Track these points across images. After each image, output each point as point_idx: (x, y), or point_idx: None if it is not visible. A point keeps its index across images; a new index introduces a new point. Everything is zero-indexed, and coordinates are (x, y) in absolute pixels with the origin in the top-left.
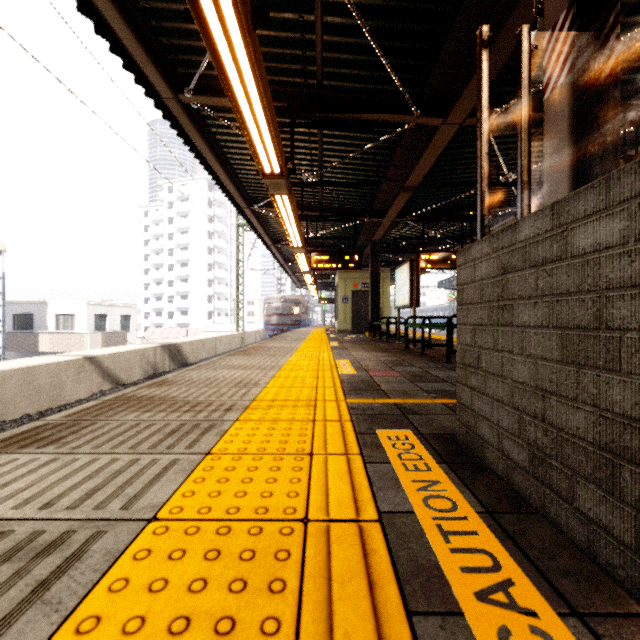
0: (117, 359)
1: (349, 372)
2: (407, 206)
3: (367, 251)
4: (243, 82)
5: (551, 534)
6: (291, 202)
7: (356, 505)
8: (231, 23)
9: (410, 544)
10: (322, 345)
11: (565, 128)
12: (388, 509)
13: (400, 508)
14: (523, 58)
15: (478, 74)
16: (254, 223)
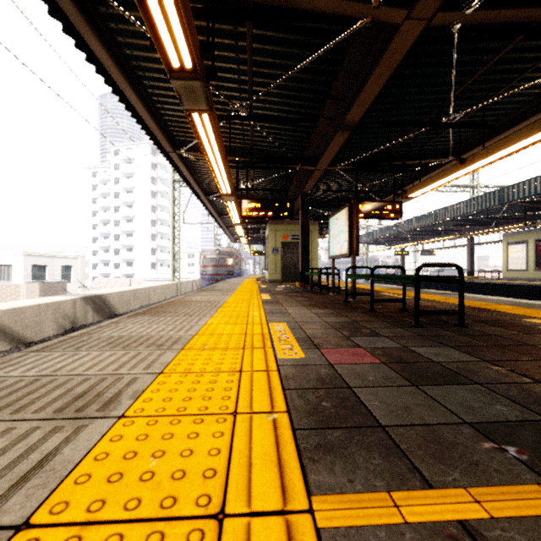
0: (19, 315)
1: (292, 352)
2: (339, 155)
3: (296, 204)
4: None
5: None
6: (214, 125)
7: None
8: None
9: None
10: (252, 298)
11: None
12: None
13: None
14: None
15: None
16: (183, 171)
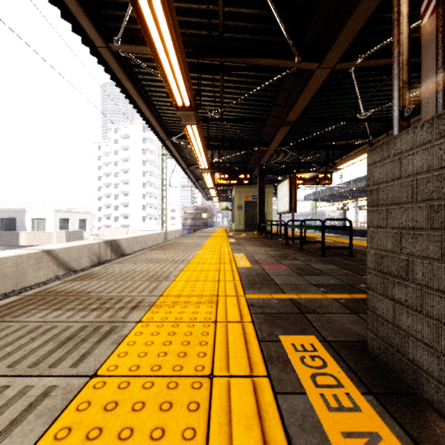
0: (69, 252)
1: (245, 265)
2: (286, 138)
3: (255, 172)
4: (155, 18)
5: None
6: (199, 131)
7: None
8: None
9: None
10: (223, 241)
11: None
12: None
13: None
14: None
15: None
16: (173, 151)
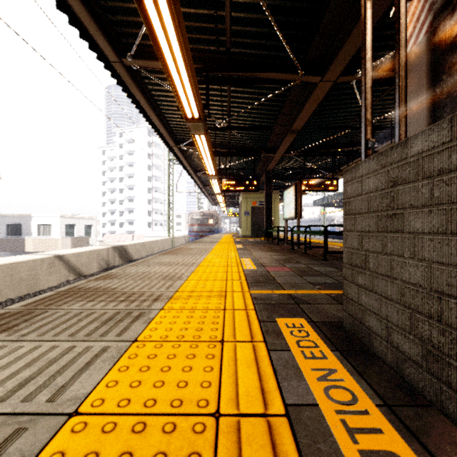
0: (79, 257)
1: (251, 268)
2: (292, 145)
3: (263, 178)
4: (169, 44)
5: (452, 432)
6: (207, 140)
7: (264, 396)
8: None
9: (319, 445)
10: (230, 247)
11: (424, 75)
12: (293, 401)
13: (304, 400)
14: (401, 7)
15: (363, 21)
16: (180, 157)
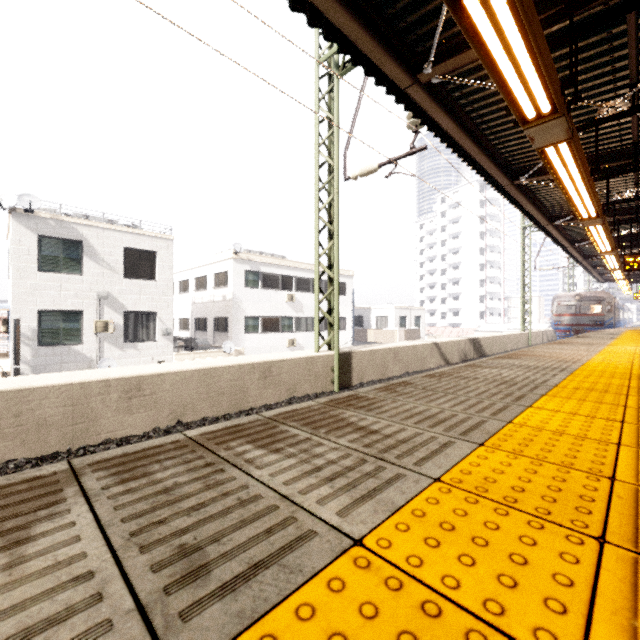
0: (446, 346)
1: None
2: None
3: None
4: (577, 190)
5: None
6: (604, 228)
7: None
8: (578, 182)
9: None
10: (638, 343)
11: None
12: None
13: None
14: None
15: None
16: (553, 233)
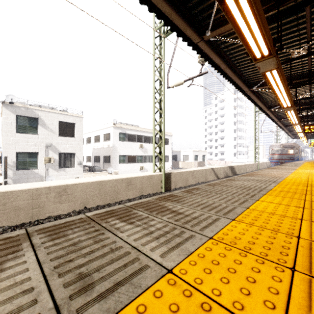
0: (217, 170)
1: None
2: None
3: None
4: (281, 93)
5: None
6: (294, 112)
7: None
8: (281, 89)
9: None
10: (311, 168)
11: None
12: None
13: None
14: None
15: None
16: (269, 114)
